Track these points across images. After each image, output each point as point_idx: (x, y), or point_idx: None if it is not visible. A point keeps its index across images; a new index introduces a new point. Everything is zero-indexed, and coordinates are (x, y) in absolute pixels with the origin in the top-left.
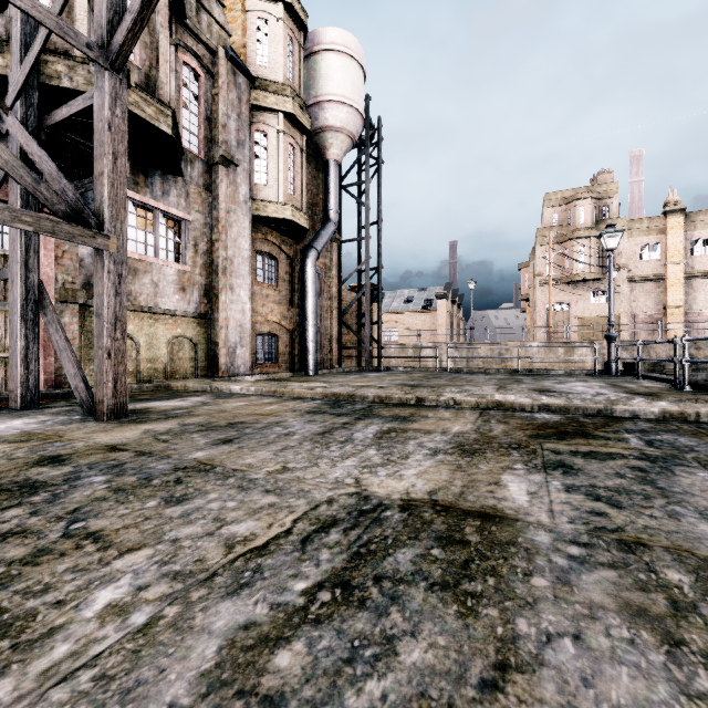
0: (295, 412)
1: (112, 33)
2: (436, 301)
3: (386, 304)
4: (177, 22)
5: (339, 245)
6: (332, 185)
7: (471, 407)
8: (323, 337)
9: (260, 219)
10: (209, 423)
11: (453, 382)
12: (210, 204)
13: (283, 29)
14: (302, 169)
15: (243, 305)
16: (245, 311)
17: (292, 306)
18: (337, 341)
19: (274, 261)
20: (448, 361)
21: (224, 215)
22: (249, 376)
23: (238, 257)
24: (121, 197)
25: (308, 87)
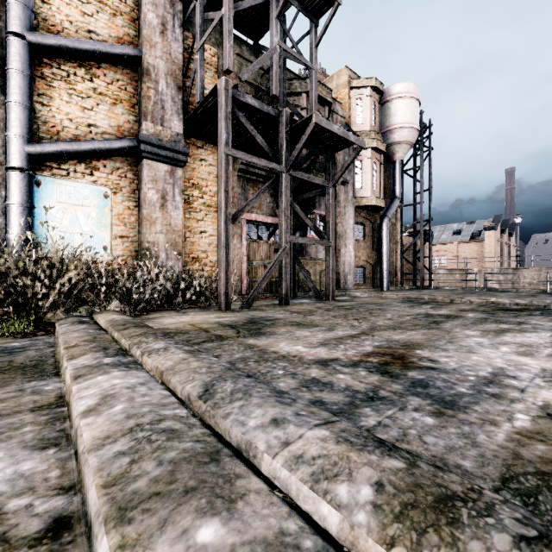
0: (394, 302)
1: (332, 175)
2: (484, 232)
3: (436, 237)
4: None
5: (400, 208)
6: (397, 175)
7: (478, 304)
8: (390, 268)
9: (358, 206)
10: (366, 303)
11: (480, 295)
12: (336, 205)
13: (370, 100)
14: (380, 174)
15: (350, 253)
16: (351, 256)
17: (373, 251)
18: (400, 269)
19: (363, 226)
20: (485, 283)
21: (342, 209)
22: (354, 290)
23: (348, 229)
24: (333, 228)
25: (382, 122)
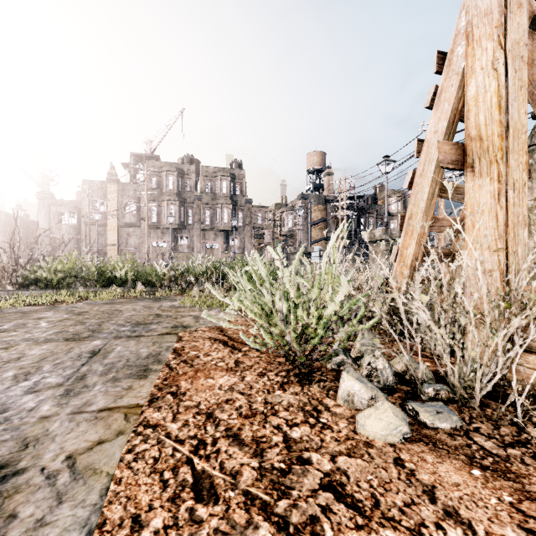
0: None
1: None
2: None
3: None
4: (376, 216)
5: None
6: None
7: None
8: None
9: None
10: None
11: None
12: None
13: (397, 201)
14: None
15: None
16: None
17: None
18: None
19: None
20: None
21: None
22: None
23: None
24: None
25: (405, 205)
